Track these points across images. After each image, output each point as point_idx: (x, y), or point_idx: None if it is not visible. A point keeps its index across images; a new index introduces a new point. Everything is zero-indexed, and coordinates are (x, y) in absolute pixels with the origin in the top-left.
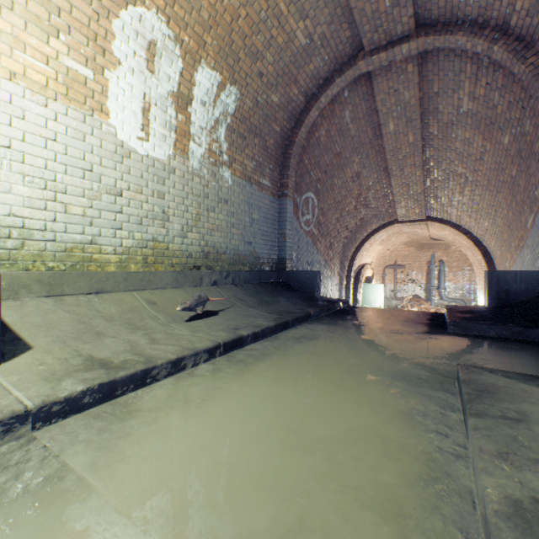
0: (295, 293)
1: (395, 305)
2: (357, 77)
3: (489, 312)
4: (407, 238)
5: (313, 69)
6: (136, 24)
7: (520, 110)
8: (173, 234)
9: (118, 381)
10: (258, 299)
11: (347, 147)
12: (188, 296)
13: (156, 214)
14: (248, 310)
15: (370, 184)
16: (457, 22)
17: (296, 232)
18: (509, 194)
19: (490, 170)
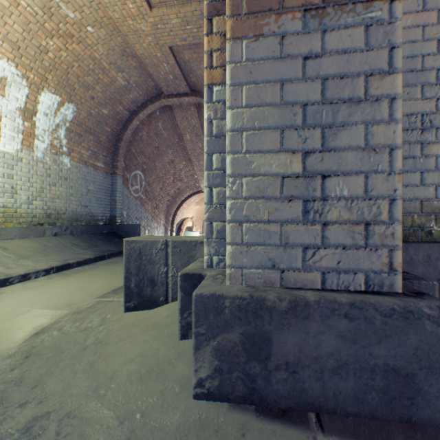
0: (121, 239)
1: None
2: (164, 106)
3: None
4: None
5: (133, 97)
6: None
7: None
8: (21, 202)
9: None
10: (90, 244)
11: (163, 144)
12: (33, 243)
13: (6, 189)
14: (79, 250)
15: (182, 167)
16: None
17: (126, 197)
18: None
19: None
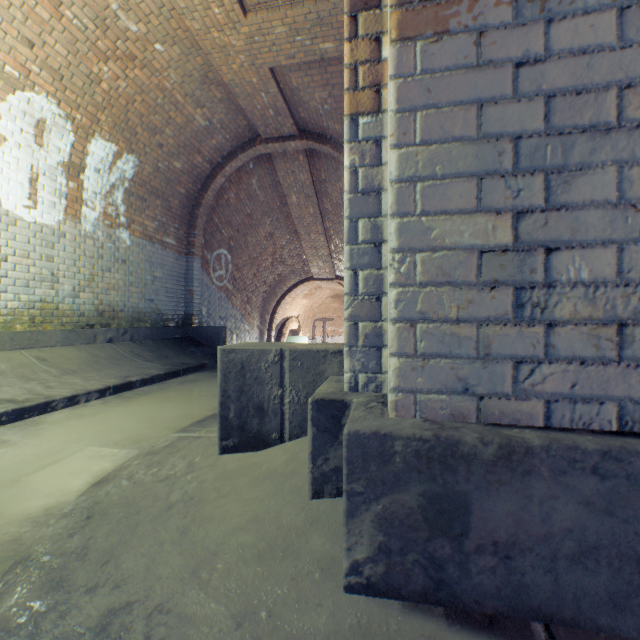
0: (200, 348)
1: None
2: (260, 154)
3: None
4: (332, 292)
5: (217, 143)
6: (25, 106)
7: None
8: (64, 295)
9: (27, 408)
10: (157, 354)
11: (258, 210)
12: (81, 352)
13: (45, 276)
14: (144, 363)
15: (284, 243)
16: (327, 136)
17: (207, 287)
18: None
19: None
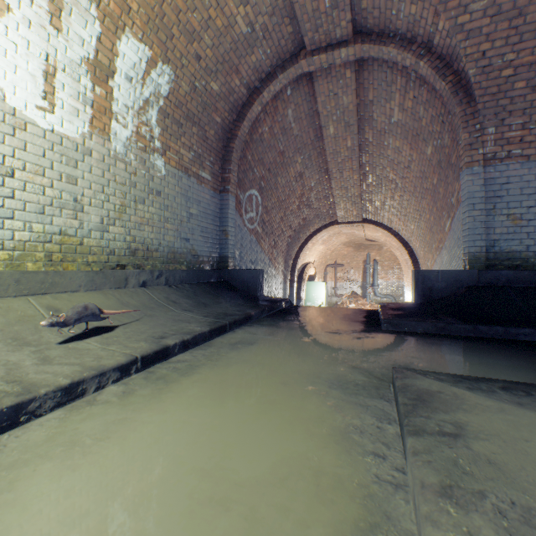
0: (237, 293)
1: (336, 301)
2: (299, 77)
3: (417, 309)
4: (346, 239)
5: (256, 61)
6: None
7: (440, 124)
8: (90, 227)
9: None
10: (194, 301)
11: (290, 147)
12: (107, 299)
13: (64, 202)
14: (181, 314)
15: (313, 184)
16: (390, 34)
17: (239, 229)
18: (431, 200)
19: (416, 178)
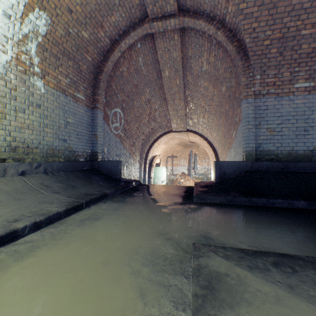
0: (102, 177)
1: (173, 178)
2: (146, 36)
3: (216, 186)
4: (178, 141)
5: (115, 21)
6: None
7: (230, 73)
8: None
9: None
10: (65, 184)
11: (141, 82)
12: None
13: None
14: (48, 196)
15: (157, 107)
16: (200, 13)
17: (107, 134)
18: (225, 119)
19: (216, 105)
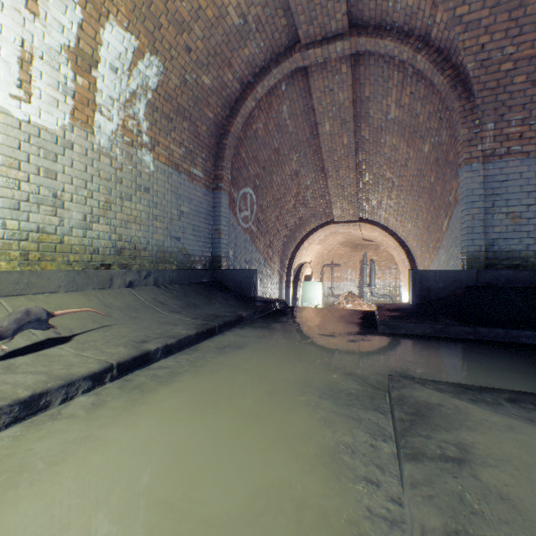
0: (229, 294)
1: (332, 302)
2: (294, 72)
3: (414, 310)
4: (343, 239)
5: (249, 55)
6: None
7: (438, 121)
8: (71, 224)
9: None
10: (184, 302)
11: (285, 144)
12: (88, 301)
13: (43, 197)
14: (168, 315)
15: (309, 183)
16: (386, 27)
17: (233, 228)
18: (429, 199)
19: (413, 176)
